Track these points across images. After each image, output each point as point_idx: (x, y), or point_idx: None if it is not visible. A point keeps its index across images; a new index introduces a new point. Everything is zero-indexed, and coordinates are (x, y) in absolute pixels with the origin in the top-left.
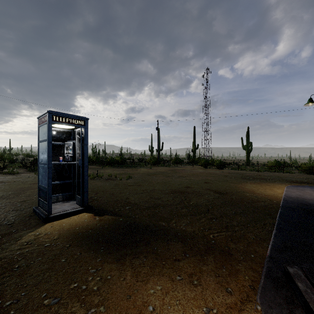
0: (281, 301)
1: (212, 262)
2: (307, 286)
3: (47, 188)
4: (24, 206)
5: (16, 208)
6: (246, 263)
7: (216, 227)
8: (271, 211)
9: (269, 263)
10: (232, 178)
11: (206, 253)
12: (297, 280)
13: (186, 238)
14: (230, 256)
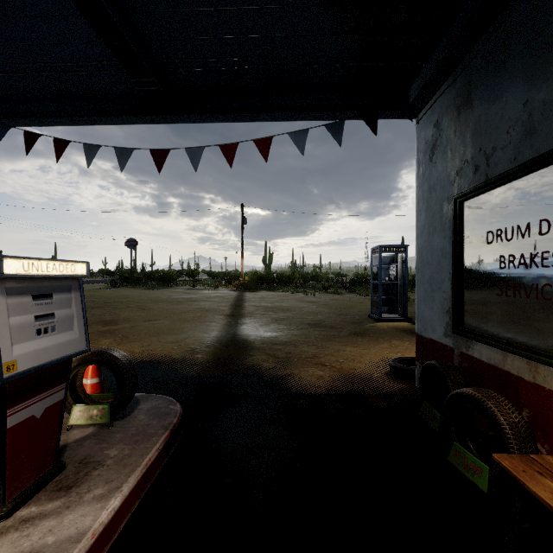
0: None
1: None
2: None
3: (379, 299)
4: (360, 314)
5: (357, 314)
6: None
7: None
8: None
9: None
10: None
11: None
12: None
13: None
14: None
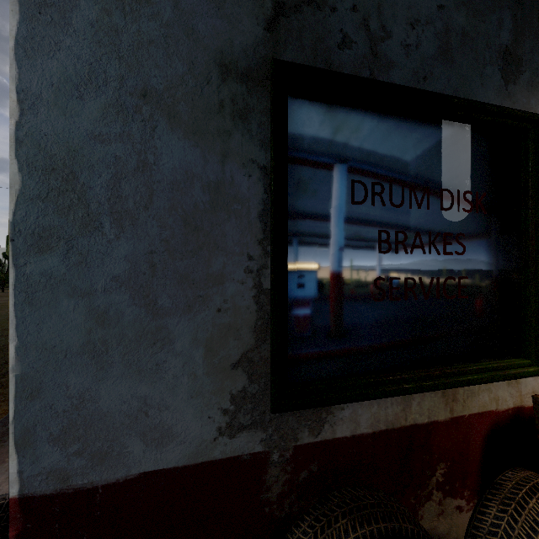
0: None
1: None
2: None
3: None
4: None
5: None
6: (6, 402)
7: None
8: None
9: None
10: None
11: None
12: None
13: None
14: None
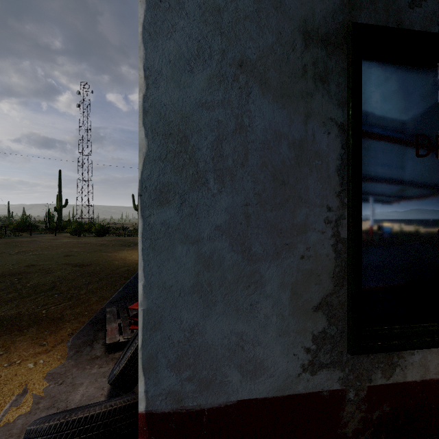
0: (92, 333)
1: (33, 331)
2: (114, 314)
3: None
4: None
5: None
6: (76, 320)
7: (56, 301)
8: (130, 273)
9: (98, 313)
10: (108, 247)
11: (29, 327)
12: (108, 314)
13: (2, 322)
14: (61, 321)
